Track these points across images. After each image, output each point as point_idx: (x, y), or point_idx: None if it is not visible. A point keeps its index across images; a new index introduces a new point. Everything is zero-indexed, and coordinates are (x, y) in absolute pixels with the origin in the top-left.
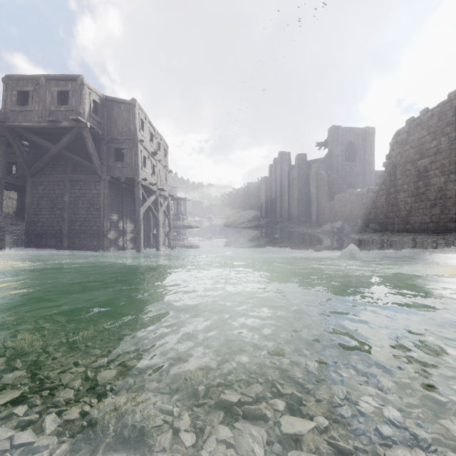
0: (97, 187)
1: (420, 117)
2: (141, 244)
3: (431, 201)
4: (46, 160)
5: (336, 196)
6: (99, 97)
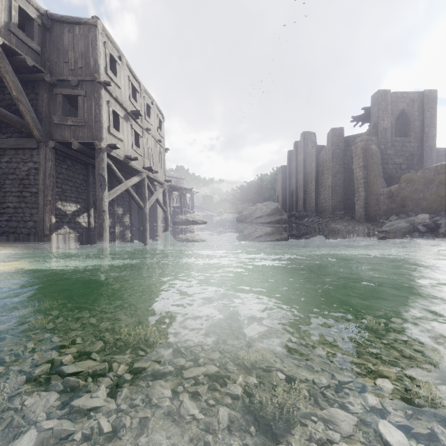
0: (35, 158)
1: None
2: (104, 250)
3: None
4: None
5: (404, 176)
6: (38, 13)
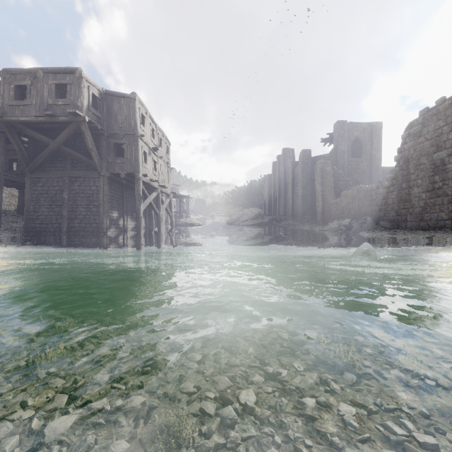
0: (97, 184)
1: (436, 106)
2: (141, 241)
3: (449, 197)
4: (45, 156)
5: (343, 192)
6: (98, 92)
